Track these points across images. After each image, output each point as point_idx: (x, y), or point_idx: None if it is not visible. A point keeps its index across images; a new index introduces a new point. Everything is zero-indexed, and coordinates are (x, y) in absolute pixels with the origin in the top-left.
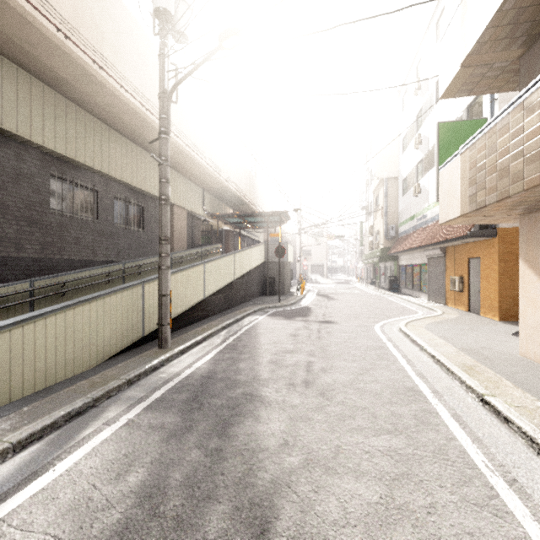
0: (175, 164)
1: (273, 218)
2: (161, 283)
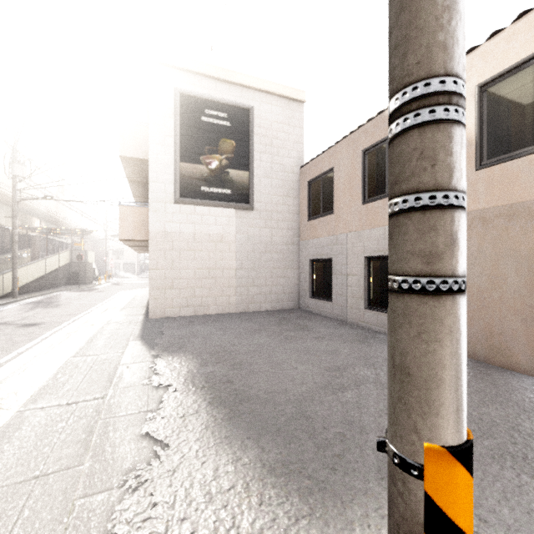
0: None
1: (78, 232)
2: (14, 274)
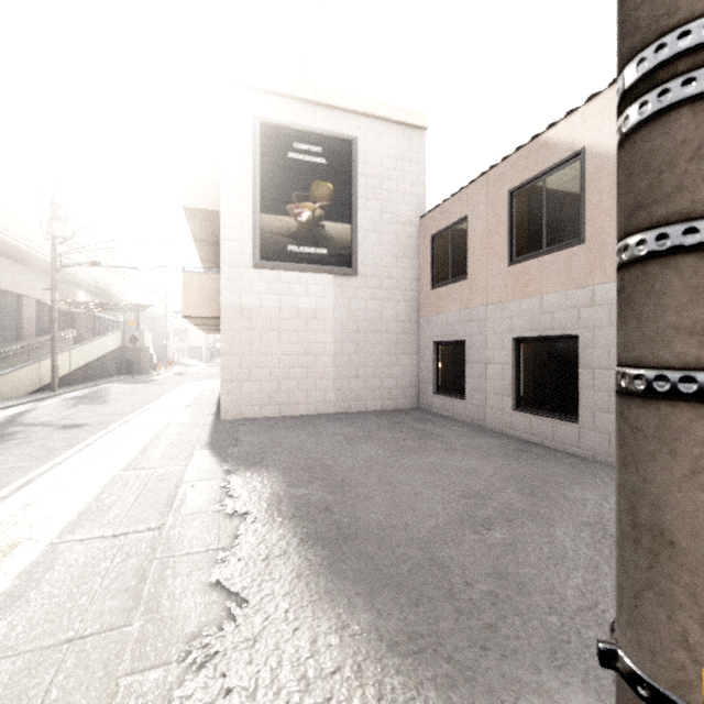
0: (28, 263)
1: (132, 307)
2: (53, 361)
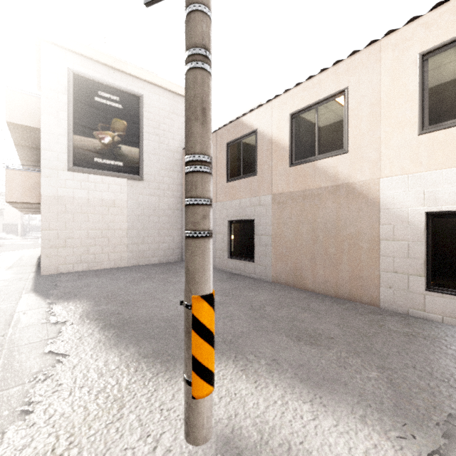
0: None
1: None
2: None
